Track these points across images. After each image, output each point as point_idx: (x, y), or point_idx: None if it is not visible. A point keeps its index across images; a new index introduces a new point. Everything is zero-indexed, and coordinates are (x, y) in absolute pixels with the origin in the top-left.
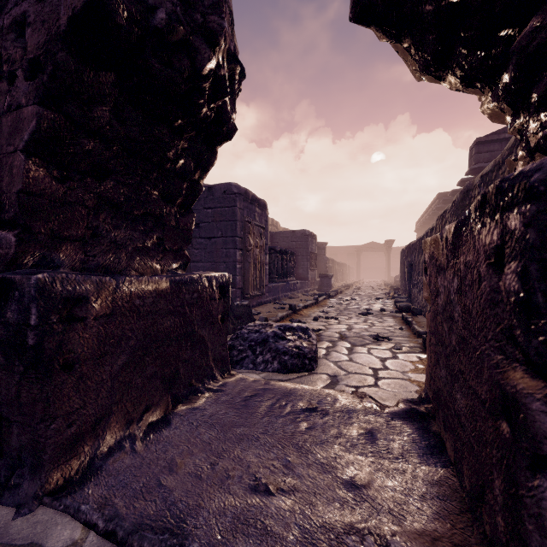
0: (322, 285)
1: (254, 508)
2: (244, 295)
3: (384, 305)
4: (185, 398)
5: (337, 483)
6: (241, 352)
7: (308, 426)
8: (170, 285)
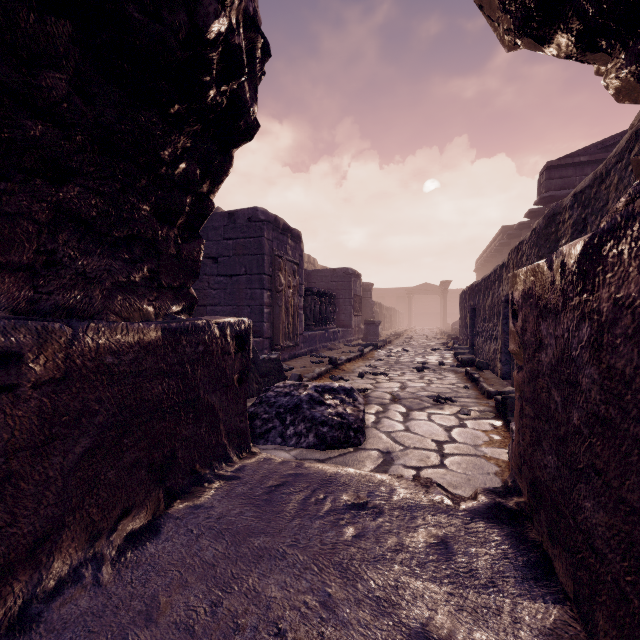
0: (368, 333)
1: None
2: (273, 346)
3: (442, 358)
4: (184, 491)
5: (401, 636)
6: (266, 422)
7: (355, 533)
8: (162, 334)
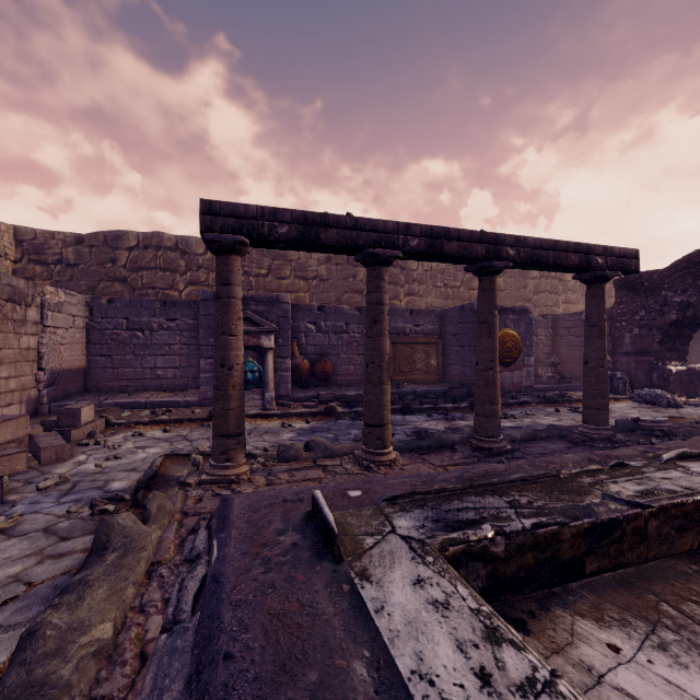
0: None
1: None
2: None
3: None
4: (690, 399)
5: None
6: None
7: None
8: (686, 368)
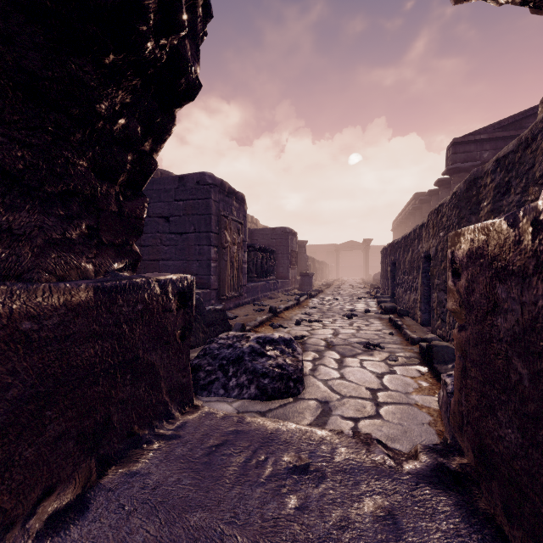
0: (303, 283)
1: None
2: (219, 296)
3: (367, 305)
4: (120, 456)
5: None
6: (209, 374)
7: (298, 505)
8: (95, 294)
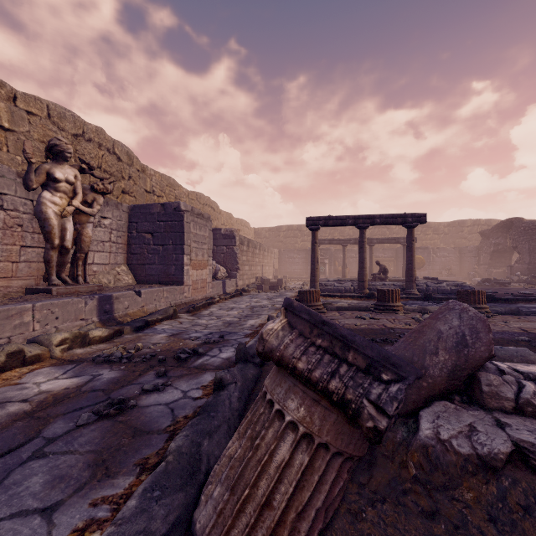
0: None
1: None
2: None
3: None
4: None
5: None
6: None
7: None
8: (503, 270)
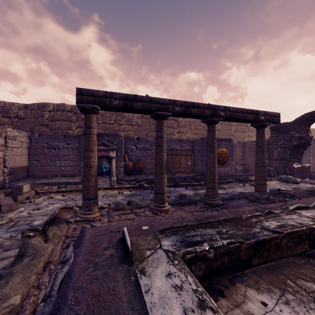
0: None
1: (313, 182)
2: (313, 169)
3: None
4: (303, 179)
5: None
6: (312, 177)
7: None
8: (301, 166)
